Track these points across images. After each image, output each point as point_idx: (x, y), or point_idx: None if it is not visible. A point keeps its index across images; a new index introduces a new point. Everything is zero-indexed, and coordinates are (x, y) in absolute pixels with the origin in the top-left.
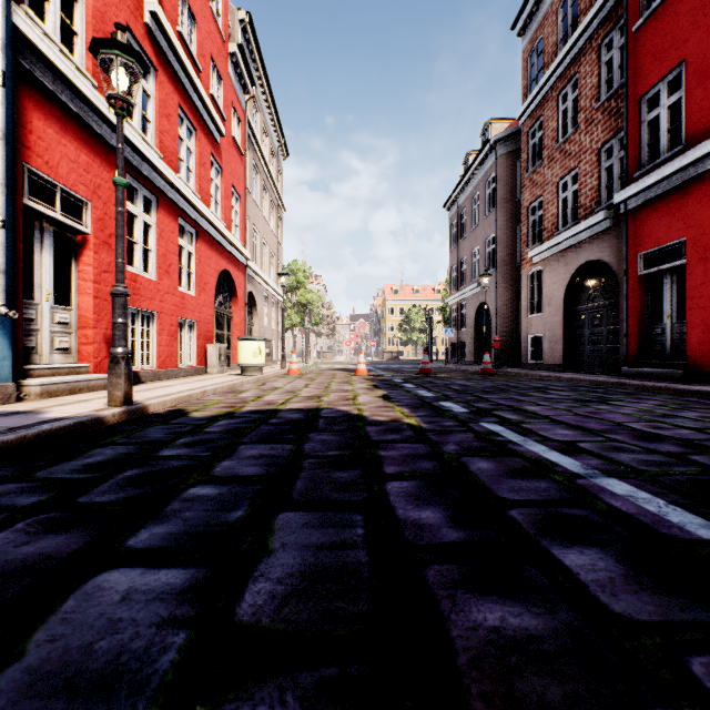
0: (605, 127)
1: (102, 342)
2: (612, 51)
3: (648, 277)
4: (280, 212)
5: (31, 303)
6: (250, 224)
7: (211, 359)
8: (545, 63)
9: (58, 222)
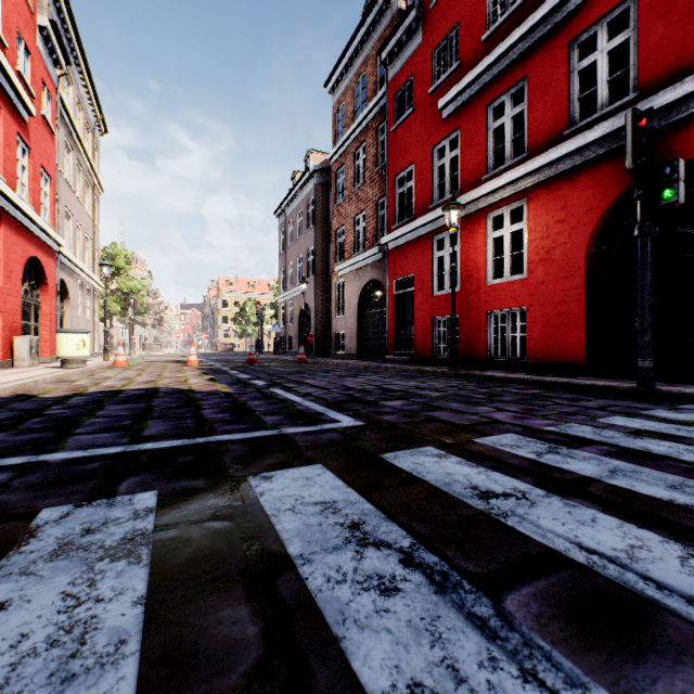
0: (380, 187)
1: None
2: (384, 136)
3: (399, 296)
4: (96, 192)
5: None
6: (61, 206)
7: (19, 352)
8: (347, 124)
9: None
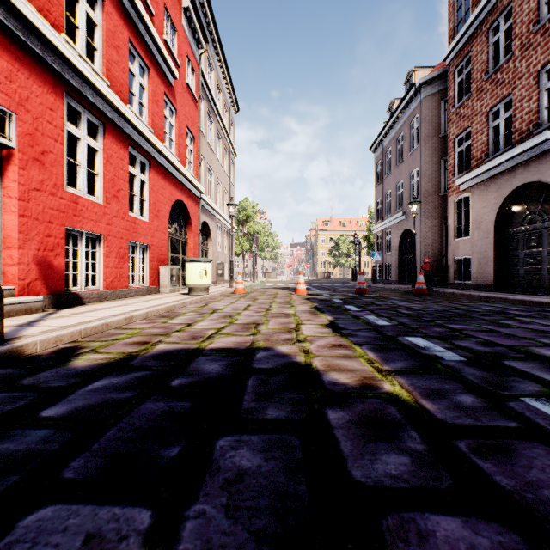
0: (546, 47)
1: (31, 263)
2: None
3: None
4: (232, 157)
5: None
6: (204, 163)
7: (163, 280)
8: (473, 2)
9: None
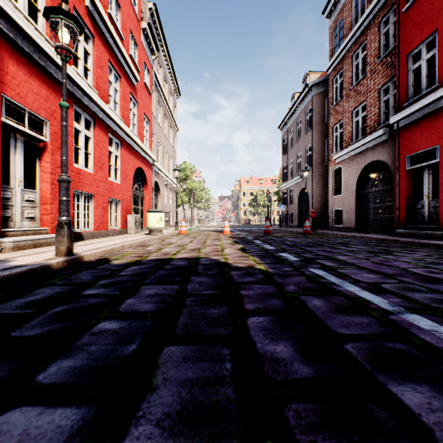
0: (383, 74)
1: (57, 213)
2: (388, 25)
3: (412, 171)
4: (175, 131)
5: (8, 187)
6: (155, 138)
7: (130, 224)
8: (344, 35)
9: (26, 134)
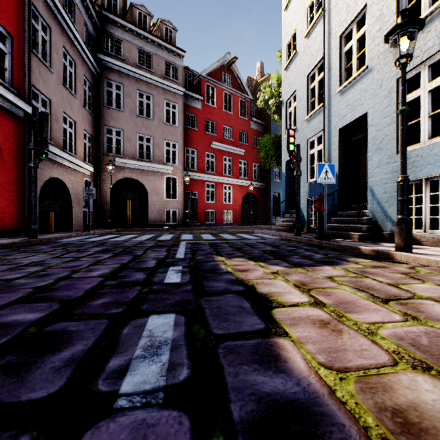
0: None
1: None
2: None
3: None
4: None
5: None
6: None
7: None
8: None
9: None
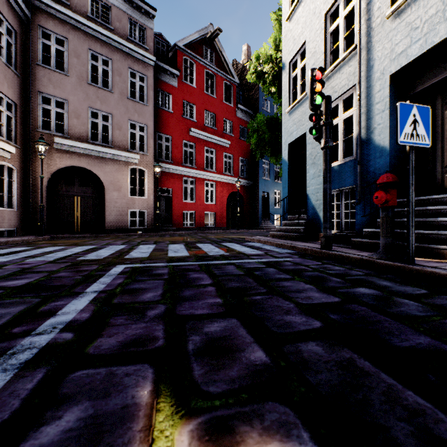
0: None
1: None
2: None
3: None
4: None
5: None
6: None
7: None
8: None
9: None
